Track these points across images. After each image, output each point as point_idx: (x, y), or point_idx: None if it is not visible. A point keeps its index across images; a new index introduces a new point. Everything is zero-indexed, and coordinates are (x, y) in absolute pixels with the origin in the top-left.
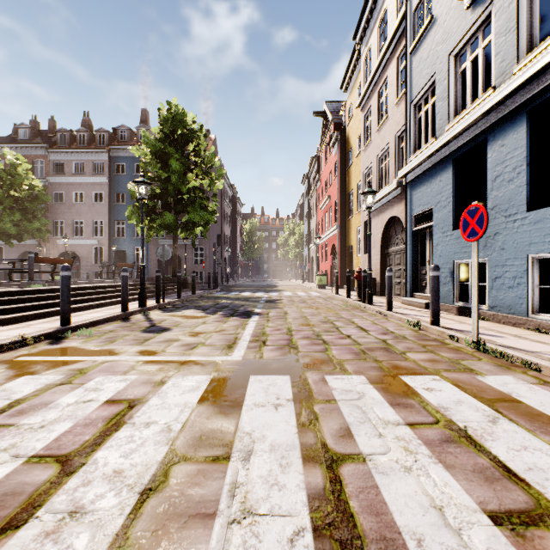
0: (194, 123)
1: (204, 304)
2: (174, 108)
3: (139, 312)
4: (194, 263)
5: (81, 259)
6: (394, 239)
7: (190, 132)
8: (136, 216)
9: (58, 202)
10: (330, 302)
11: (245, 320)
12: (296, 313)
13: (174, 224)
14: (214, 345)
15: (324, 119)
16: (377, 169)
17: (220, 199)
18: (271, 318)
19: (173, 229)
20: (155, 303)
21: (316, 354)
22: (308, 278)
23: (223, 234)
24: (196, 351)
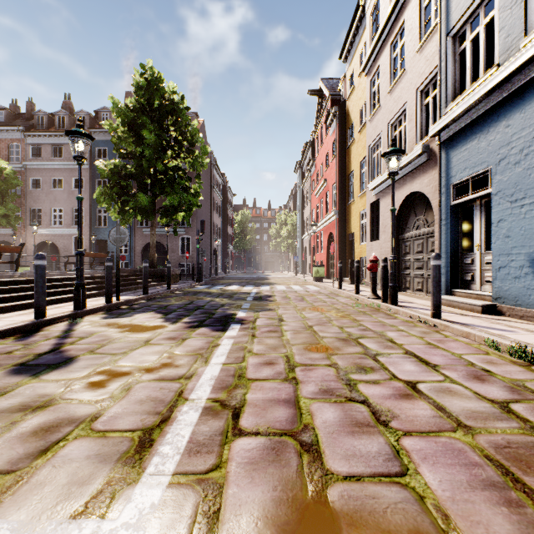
0: (174, 93)
1: (174, 303)
2: (148, 72)
3: (68, 318)
4: (182, 254)
5: (59, 250)
6: (412, 221)
7: (169, 103)
8: (106, 198)
9: (36, 189)
10: (336, 300)
11: (216, 337)
12: (296, 319)
13: (150, 208)
14: (112, 429)
15: (319, 97)
16: (389, 139)
17: (209, 187)
18: (258, 330)
19: (149, 214)
20: (106, 303)
21: (384, 498)
22: (302, 270)
23: (212, 223)
24: (32, 476)
